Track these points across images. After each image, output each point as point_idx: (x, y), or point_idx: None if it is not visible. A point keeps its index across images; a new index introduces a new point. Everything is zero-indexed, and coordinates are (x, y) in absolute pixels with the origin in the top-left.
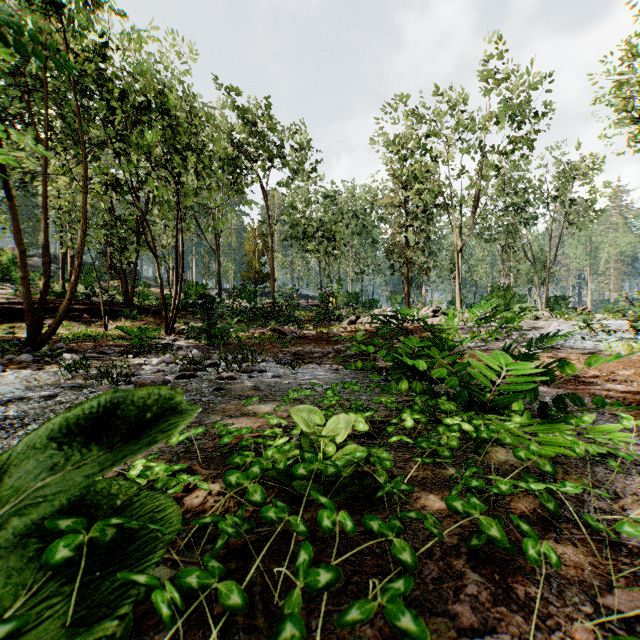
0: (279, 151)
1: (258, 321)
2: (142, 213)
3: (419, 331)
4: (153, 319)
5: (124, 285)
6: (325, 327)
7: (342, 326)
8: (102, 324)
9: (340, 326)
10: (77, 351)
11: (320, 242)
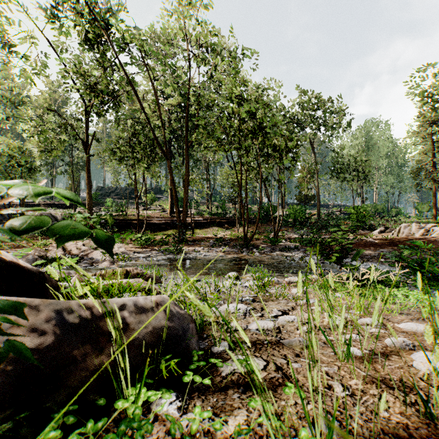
0: (325, 122)
1: (313, 229)
2: (264, 182)
3: (438, 243)
4: (254, 226)
5: (240, 209)
6: (360, 234)
7: (374, 234)
8: (234, 229)
9: (372, 234)
10: (256, 247)
11: (354, 175)
